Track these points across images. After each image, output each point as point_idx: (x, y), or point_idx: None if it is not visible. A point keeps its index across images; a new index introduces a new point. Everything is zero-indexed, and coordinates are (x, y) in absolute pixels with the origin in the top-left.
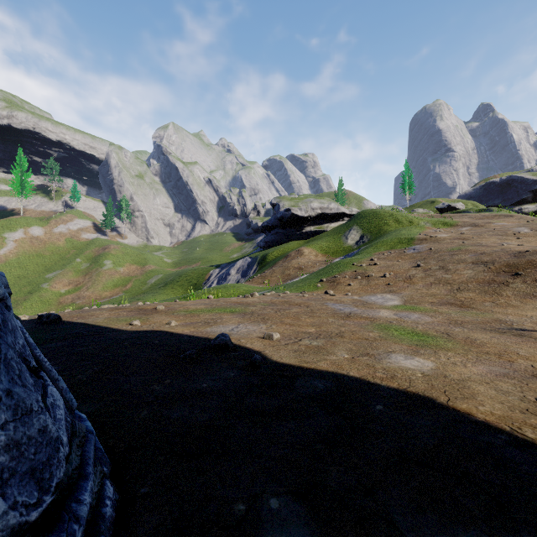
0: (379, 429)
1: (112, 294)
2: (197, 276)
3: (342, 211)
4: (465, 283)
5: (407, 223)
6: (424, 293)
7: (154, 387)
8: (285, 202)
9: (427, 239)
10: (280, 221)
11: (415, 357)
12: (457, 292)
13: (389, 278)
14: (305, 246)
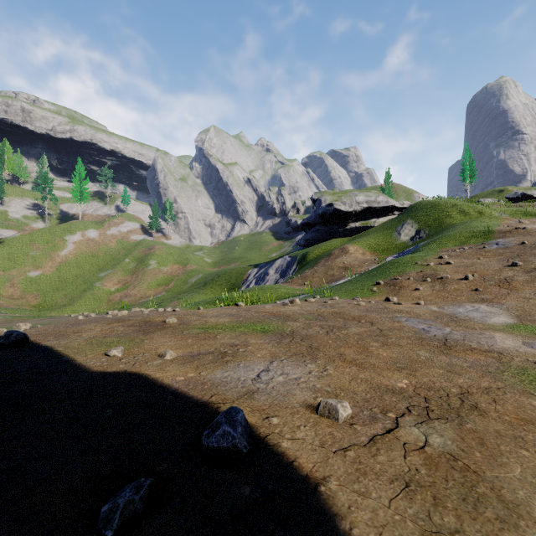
0: None
1: (156, 292)
2: (235, 276)
3: (392, 205)
4: None
5: (476, 214)
6: None
7: None
8: (327, 197)
9: (512, 231)
10: (322, 217)
11: None
12: None
13: (474, 282)
14: (351, 243)
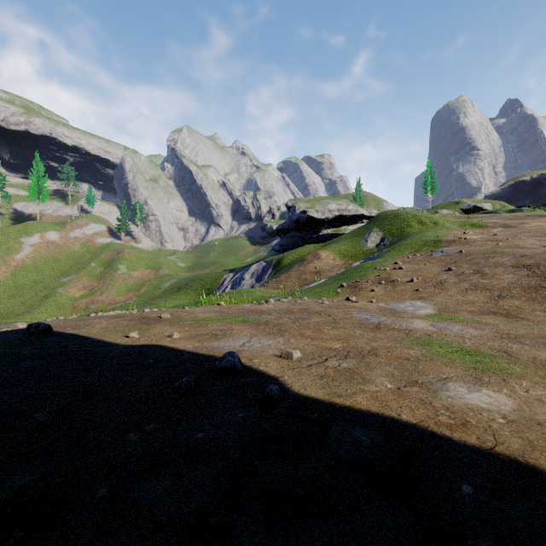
0: (485, 545)
1: (126, 298)
2: (211, 281)
3: (361, 213)
4: (507, 289)
5: (431, 225)
6: (460, 300)
7: (130, 437)
8: (301, 204)
9: (456, 241)
10: (296, 223)
11: (481, 387)
12: (499, 299)
13: (417, 284)
14: (322, 249)
